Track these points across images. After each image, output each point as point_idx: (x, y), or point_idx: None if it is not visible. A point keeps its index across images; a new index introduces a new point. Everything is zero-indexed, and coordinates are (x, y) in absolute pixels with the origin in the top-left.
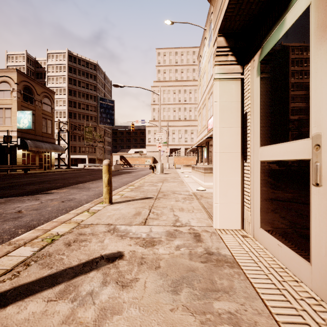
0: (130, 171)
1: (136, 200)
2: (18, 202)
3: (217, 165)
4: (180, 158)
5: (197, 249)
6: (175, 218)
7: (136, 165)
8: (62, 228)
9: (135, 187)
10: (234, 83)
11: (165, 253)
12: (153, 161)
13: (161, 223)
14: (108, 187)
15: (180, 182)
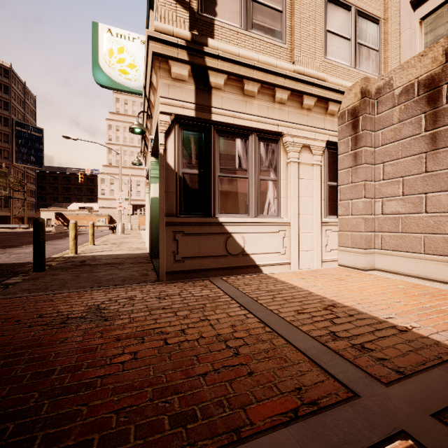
0: (79, 233)
1: (108, 244)
2: (16, 250)
3: (147, 224)
4: None
5: (137, 249)
6: (131, 246)
7: (82, 227)
8: (81, 249)
9: (102, 241)
10: None
11: (126, 249)
12: (109, 221)
13: (125, 247)
14: (92, 236)
15: (140, 238)
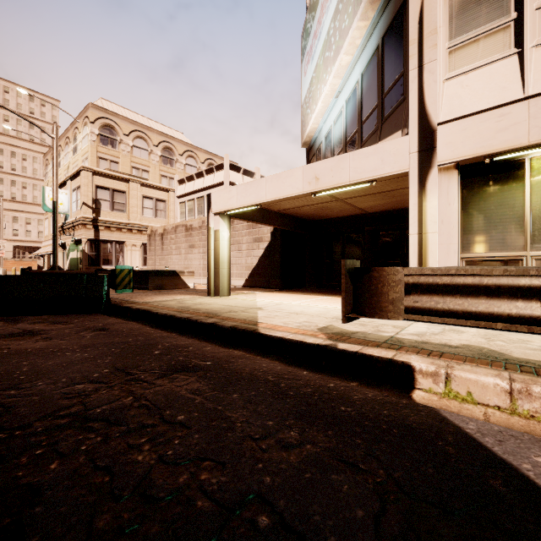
0: None
1: None
2: None
3: None
4: (7, 262)
5: None
6: None
7: None
8: None
9: None
10: (62, 253)
11: None
12: None
13: None
14: None
15: None
